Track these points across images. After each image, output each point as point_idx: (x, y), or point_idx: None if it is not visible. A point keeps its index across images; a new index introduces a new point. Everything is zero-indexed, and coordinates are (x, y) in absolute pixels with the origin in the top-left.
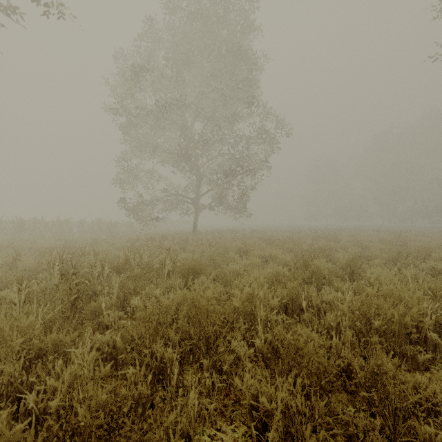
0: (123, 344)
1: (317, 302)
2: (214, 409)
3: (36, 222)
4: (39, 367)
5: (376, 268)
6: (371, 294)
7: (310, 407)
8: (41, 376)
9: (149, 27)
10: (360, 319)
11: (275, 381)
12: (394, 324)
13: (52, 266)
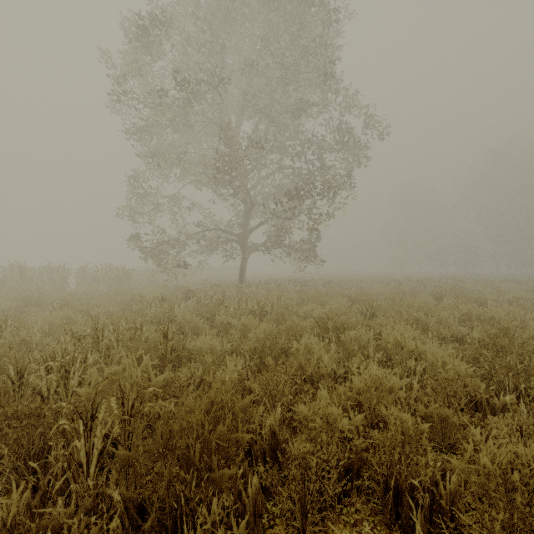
0: None
1: None
2: None
3: (14, 269)
4: None
5: None
6: None
7: None
8: None
9: None
10: None
11: None
12: None
13: None
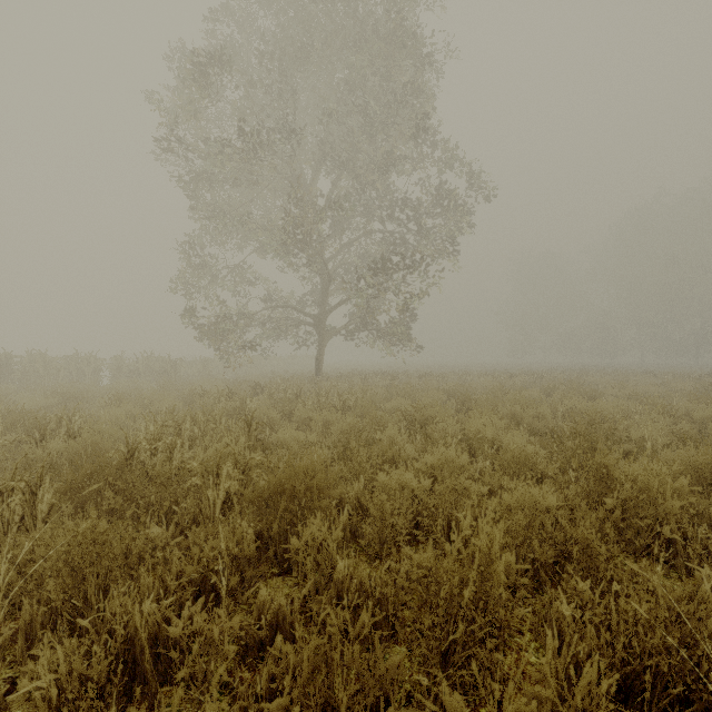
0: None
1: None
2: None
3: (34, 359)
4: None
5: None
6: None
7: None
8: None
9: None
10: None
11: None
12: None
13: None
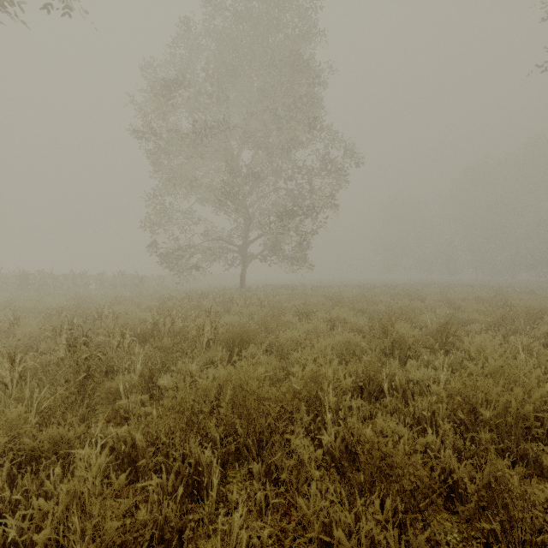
0: (146, 441)
1: (402, 382)
2: (268, 536)
3: (44, 276)
4: (27, 477)
5: (475, 336)
6: (474, 372)
7: (406, 542)
8: (31, 489)
9: (185, 31)
10: (461, 406)
11: (354, 503)
12: (511, 416)
13: (58, 333)
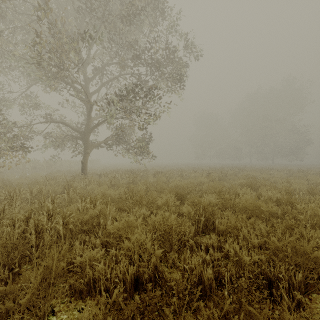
0: None
1: None
2: None
3: None
4: None
5: None
6: None
7: None
8: None
9: None
10: None
11: None
12: None
13: None
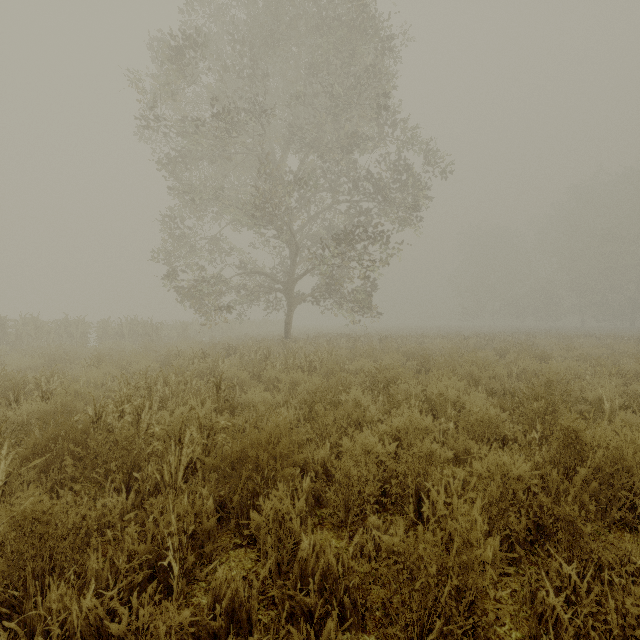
0: None
1: None
2: None
3: (27, 323)
4: None
5: None
6: None
7: None
8: None
9: None
10: None
11: None
12: None
13: None
